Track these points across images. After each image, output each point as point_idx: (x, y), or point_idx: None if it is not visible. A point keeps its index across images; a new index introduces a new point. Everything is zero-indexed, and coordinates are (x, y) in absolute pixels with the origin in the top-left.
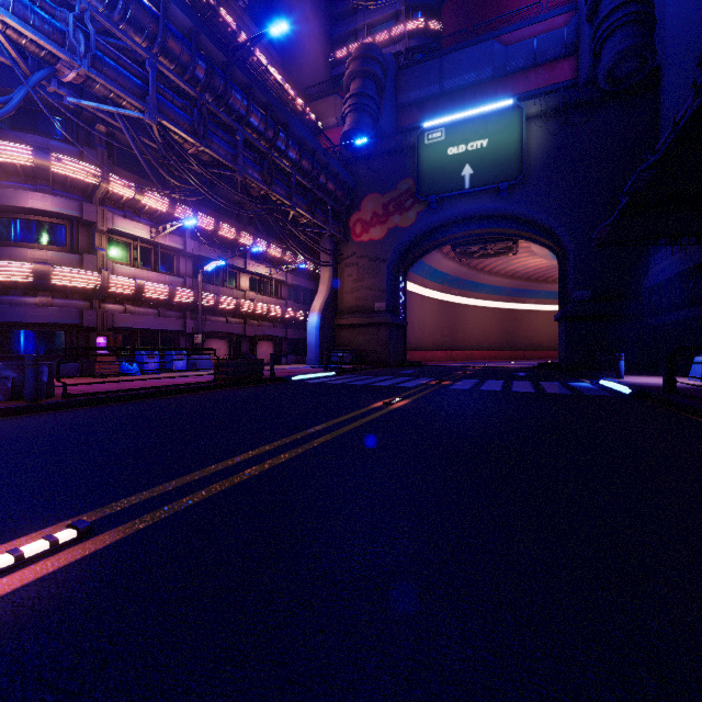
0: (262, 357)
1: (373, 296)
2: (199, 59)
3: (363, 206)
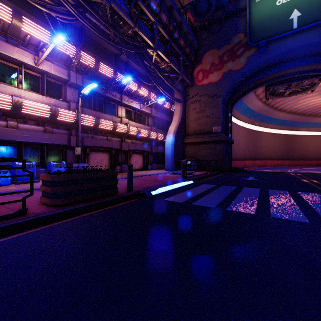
0: (135, 164)
1: (211, 122)
2: None
3: (204, 60)
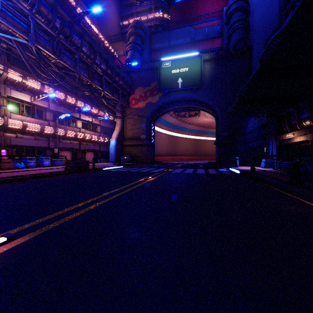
0: (88, 159)
1: (140, 132)
2: (57, 18)
3: (135, 92)
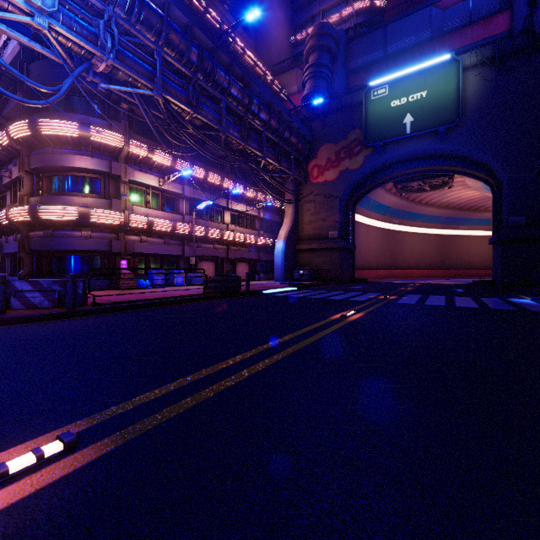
0: (240, 274)
1: (327, 226)
2: (192, 47)
3: (319, 154)
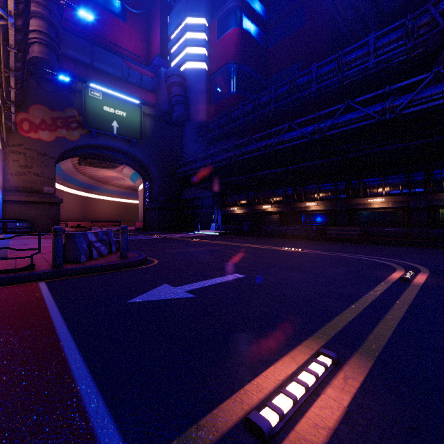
0: None
1: (42, 181)
2: None
3: (32, 111)
